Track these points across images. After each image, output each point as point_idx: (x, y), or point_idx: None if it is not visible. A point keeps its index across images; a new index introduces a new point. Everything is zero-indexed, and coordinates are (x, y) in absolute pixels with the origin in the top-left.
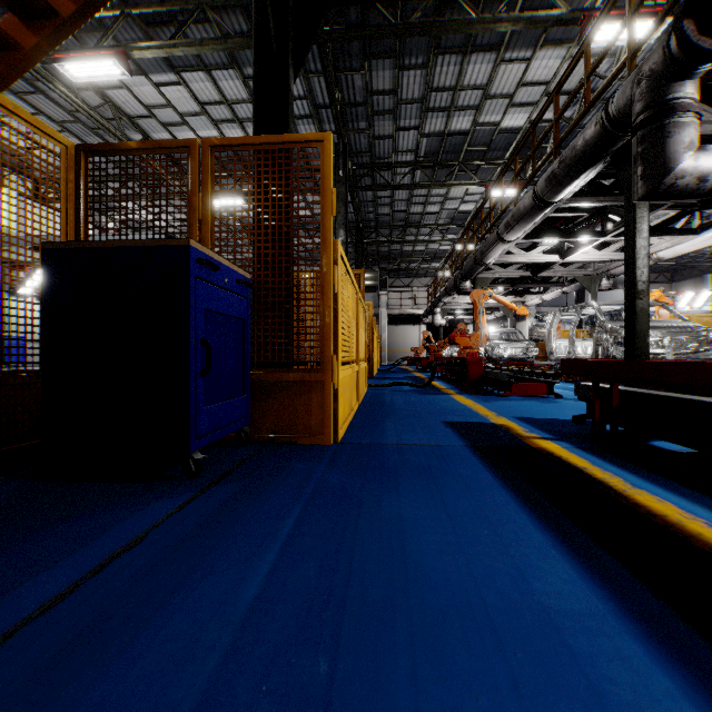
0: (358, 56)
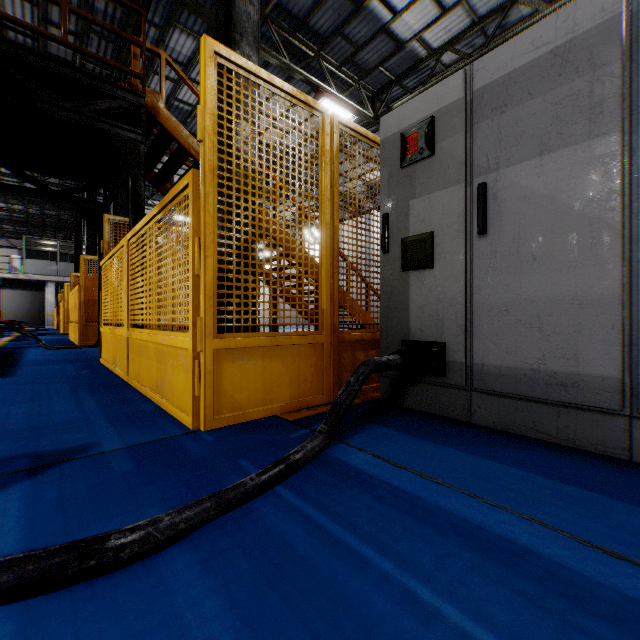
0: None
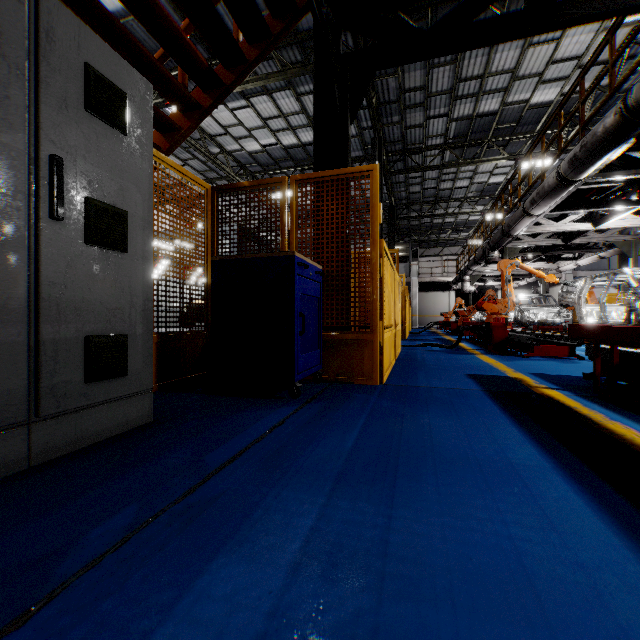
0: None
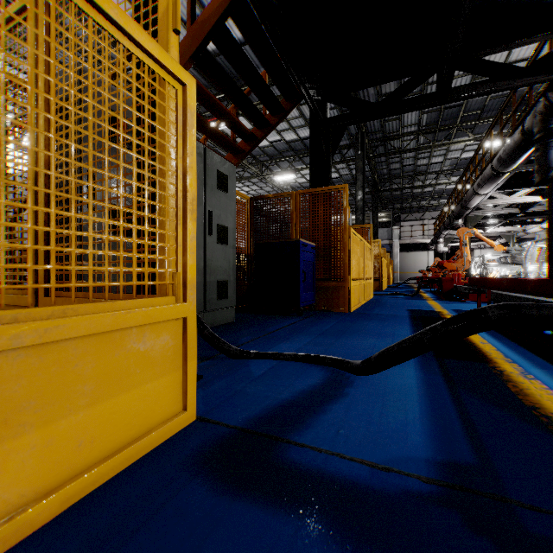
0: None
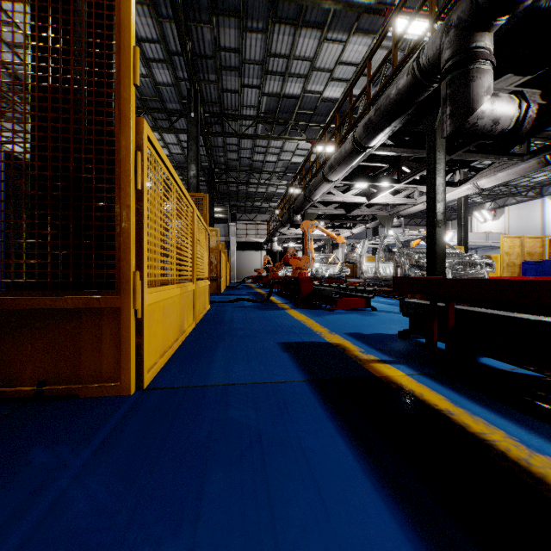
0: (207, 10)
